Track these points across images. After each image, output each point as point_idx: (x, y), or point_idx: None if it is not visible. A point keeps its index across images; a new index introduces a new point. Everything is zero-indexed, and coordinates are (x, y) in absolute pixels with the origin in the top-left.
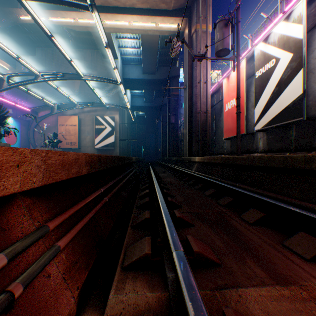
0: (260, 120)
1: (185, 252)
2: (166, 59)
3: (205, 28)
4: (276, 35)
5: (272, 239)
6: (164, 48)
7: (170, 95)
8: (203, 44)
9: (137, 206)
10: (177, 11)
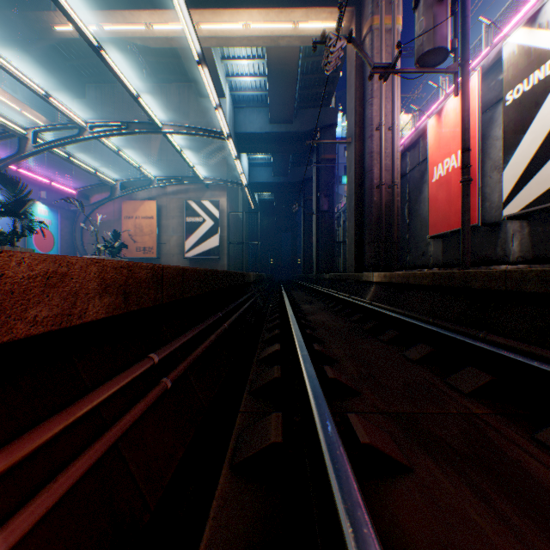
0: (519, 193)
1: None
2: (312, 93)
3: (389, 23)
4: None
5: None
6: (308, 74)
7: (320, 160)
8: (385, 55)
9: (251, 388)
10: None
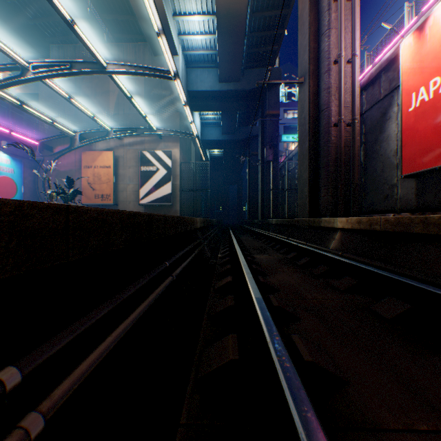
0: None
1: None
2: (258, 53)
3: None
4: None
5: None
6: (255, 31)
7: (264, 116)
8: None
9: None
10: None
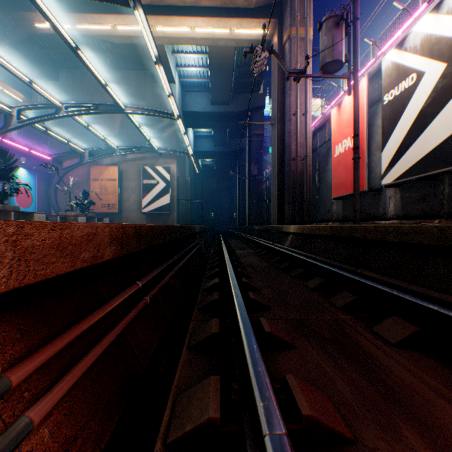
0: (392, 169)
1: (284, 413)
2: (245, 82)
3: (303, 33)
4: (417, 36)
5: (440, 380)
6: (242, 66)
7: (251, 135)
8: (300, 57)
9: (199, 306)
10: (261, 9)
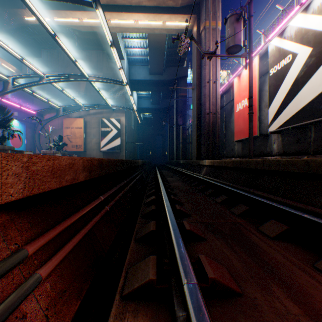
0: (275, 120)
1: (197, 277)
2: (174, 58)
3: (214, 25)
4: (293, 28)
5: (300, 259)
6: (171, 48)
7: (178, 96)
8: (212, 42)
9: (141, 214)
10: (184, 8)
